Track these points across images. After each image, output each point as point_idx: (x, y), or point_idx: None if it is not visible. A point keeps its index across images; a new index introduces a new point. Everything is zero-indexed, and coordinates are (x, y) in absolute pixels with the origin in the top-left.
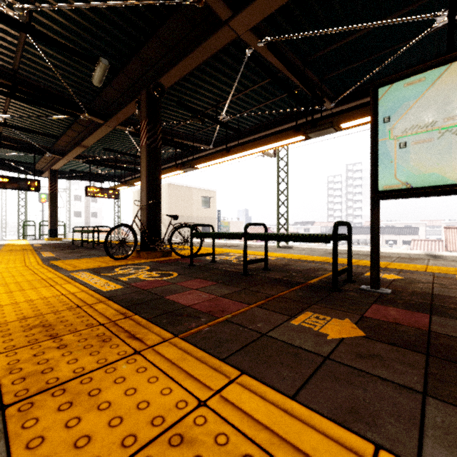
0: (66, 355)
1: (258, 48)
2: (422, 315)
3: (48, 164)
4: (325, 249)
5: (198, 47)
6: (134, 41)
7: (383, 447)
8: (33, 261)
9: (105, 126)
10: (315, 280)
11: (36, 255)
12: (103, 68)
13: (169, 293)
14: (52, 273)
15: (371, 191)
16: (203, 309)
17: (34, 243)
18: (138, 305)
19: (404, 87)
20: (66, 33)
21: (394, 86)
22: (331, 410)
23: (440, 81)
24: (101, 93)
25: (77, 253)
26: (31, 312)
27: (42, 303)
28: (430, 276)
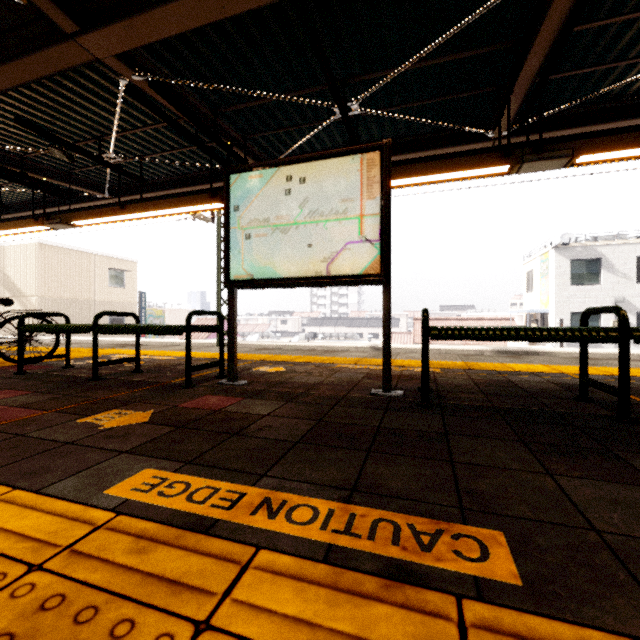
0: None
1: (136, 82)
2: (236, 400)
3: None
4: (275, 345)
5: (32, 54)
6: None
7: (22, 488)
8: None
9: None
10: (184, 379)
11: None
12: None
13: None
14: None
15: (224, 279)
16: None
17: None
18: None
19: (249, 179)
20: None
21: (242, 176)
22: (6, 477)
23: (273, 182)
24: None
25: None
26: None
27: None
28: (314, 367)
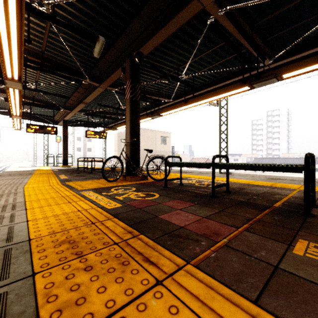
0: (94, 280)
1: (217, 17)
2: None
3: (62, 116)
4: (258, 175)
5: (171, 20)
6: (122, 22)
7: None
8: (54, 182)
9: (99, 87)
10: (278, 203)
11: (56, 177)
12: (101, 44)
13: (160, 213)
14: (68, 191)
15: None
16: (197, 231)
17: (54, 169)
18: (139, 223)
19: None
20: (76, 21)
21: None
22: None
23: None
24: (98, 64)
25: (82, 176)
26: (57, 227)
27: (65, 218)
28: None
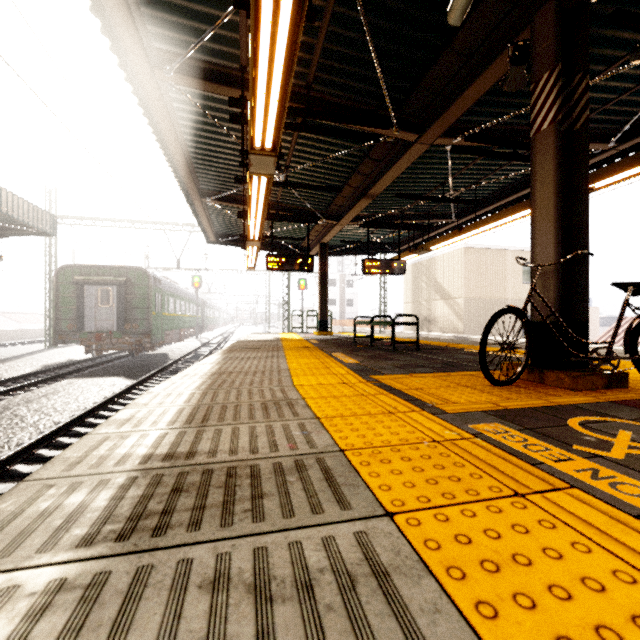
0: None
1: None
2: None
3: (317, 237)
4: None
5: None
6: None
7: None
8: (343, 373)
9: (417, 143)
10: None
11: (332, 358)
12: None
13: None
14: (421, 415)
15: None
16: None
17: (308, 338)
18: None
19: None
20: None
21: None
22: None
23: None
24: (427, 74)
25: (386, 360)
26: None
27: None
28: None
